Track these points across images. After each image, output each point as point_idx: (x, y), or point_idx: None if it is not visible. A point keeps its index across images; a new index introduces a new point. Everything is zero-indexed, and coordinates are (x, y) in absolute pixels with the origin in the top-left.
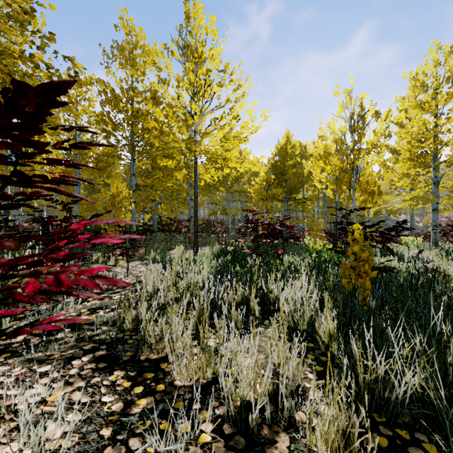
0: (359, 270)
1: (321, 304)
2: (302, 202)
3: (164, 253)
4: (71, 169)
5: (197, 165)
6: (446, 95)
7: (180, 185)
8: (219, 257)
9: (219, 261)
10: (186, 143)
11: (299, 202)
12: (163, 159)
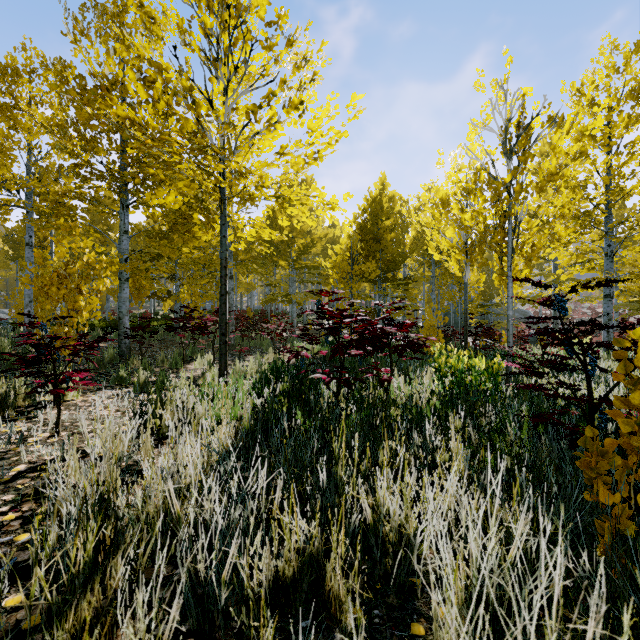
0: (638, 457)
1: (537, 563)
2: (405, 283)
3: (175, 370)
4: (1, 217)
5: (225, 208)
6: (627, 118)
7: (212, 254)
8: (267, 384)
9: (265, 394)
10: (191, 148)
11: (401, 284)
12: (156, 192)
